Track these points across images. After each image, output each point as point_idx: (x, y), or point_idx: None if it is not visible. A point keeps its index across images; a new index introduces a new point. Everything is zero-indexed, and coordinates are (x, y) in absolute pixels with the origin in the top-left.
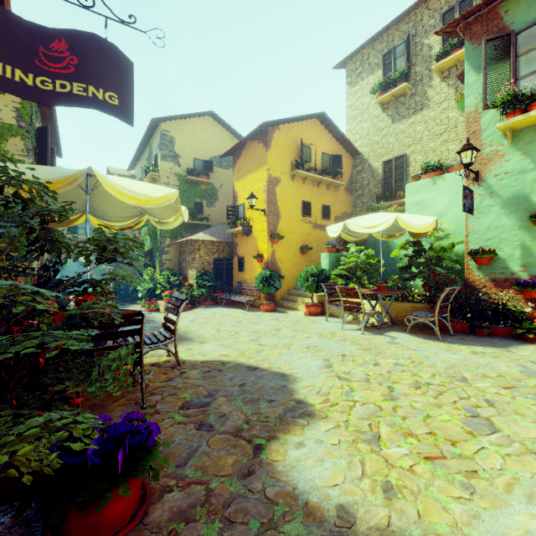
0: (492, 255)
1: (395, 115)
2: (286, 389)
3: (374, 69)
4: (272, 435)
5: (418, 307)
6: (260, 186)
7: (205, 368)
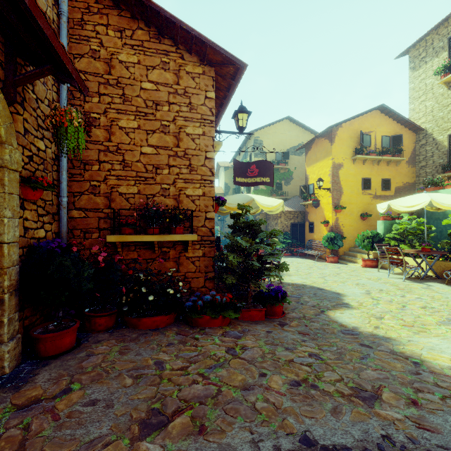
0: None
1: None
2: (339, 298)
3: (439, 52)
4: (329, 309)
5: None
6: (326, 171)
7: (294, 286)
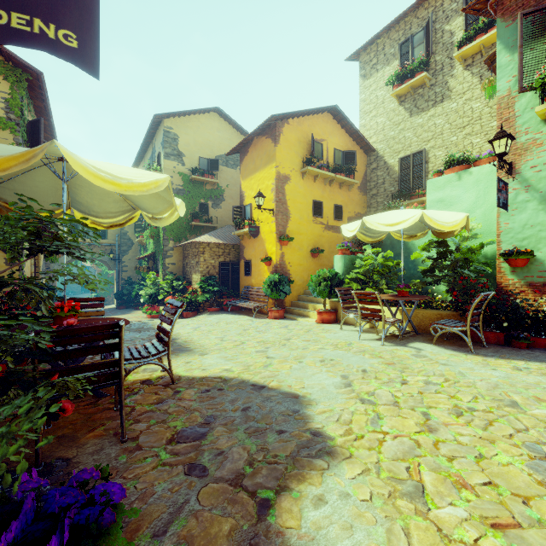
0: (529, 257)
1: (413, 108)
2: (299, 415)
3: (390, 60)
4: (282, 485)
5: (444, 315)
6: (268, 184)
7: (203, 387)
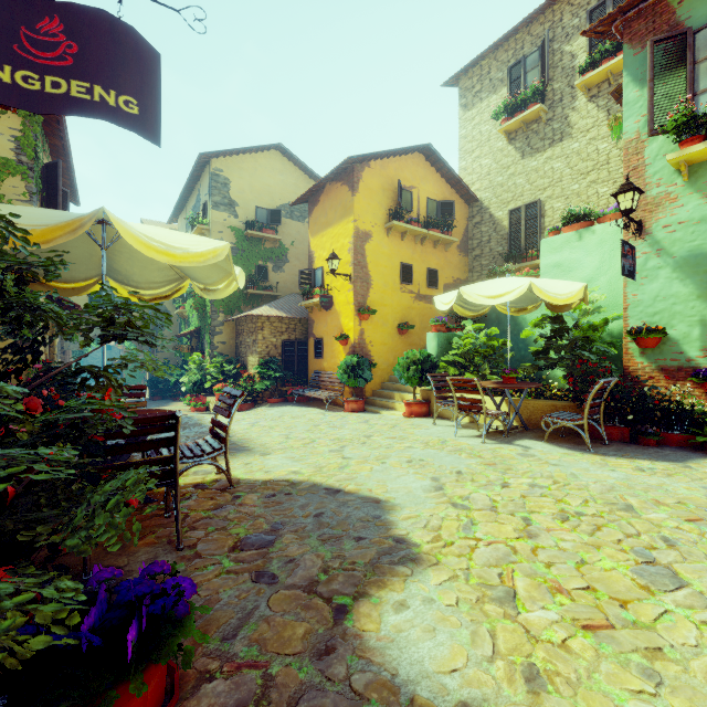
0: (660, 335)
1: (526, 147)
2: (381, 521)
3: (497, 87)
4: (361, 591)
5: (559, 406)
6: (345, 243)
7: (268, 491)
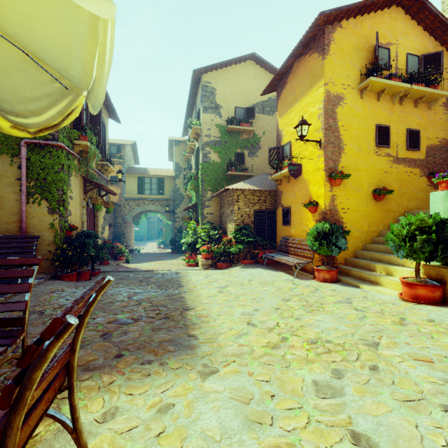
0: None
1: None
2: None
3: None
4: None
5: None
6: (313, 111)
7: None
